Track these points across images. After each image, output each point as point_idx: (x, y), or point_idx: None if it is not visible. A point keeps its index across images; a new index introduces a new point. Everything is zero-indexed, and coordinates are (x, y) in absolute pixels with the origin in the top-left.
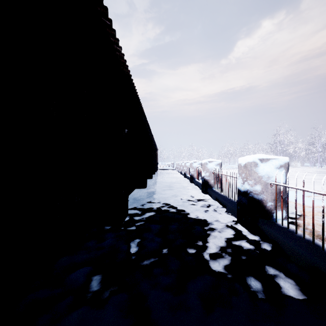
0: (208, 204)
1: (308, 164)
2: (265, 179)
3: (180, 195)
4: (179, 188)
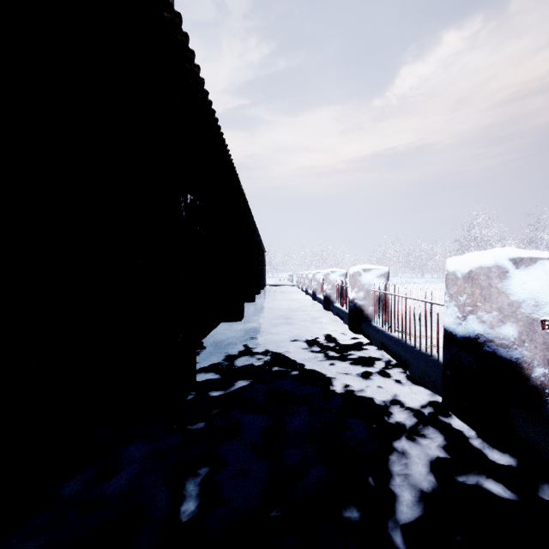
0: (367, 356)
1: None
2: (528, 308)
3: (307, 336)
4: (305, 321)
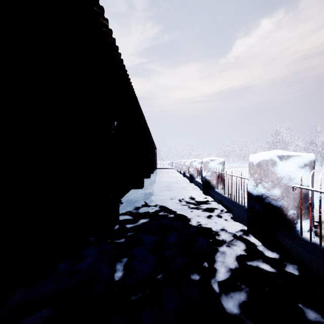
0: (211, 207)
1: None
2: (286, 180)
3: (179, 196)
4: (178, 189)
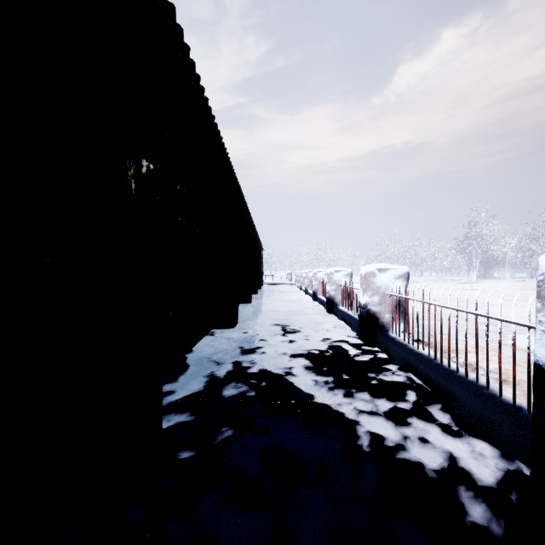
0: (390, 380)
1: (521, 275)
2: None
3: (312, 348)
4: (307, 328)
